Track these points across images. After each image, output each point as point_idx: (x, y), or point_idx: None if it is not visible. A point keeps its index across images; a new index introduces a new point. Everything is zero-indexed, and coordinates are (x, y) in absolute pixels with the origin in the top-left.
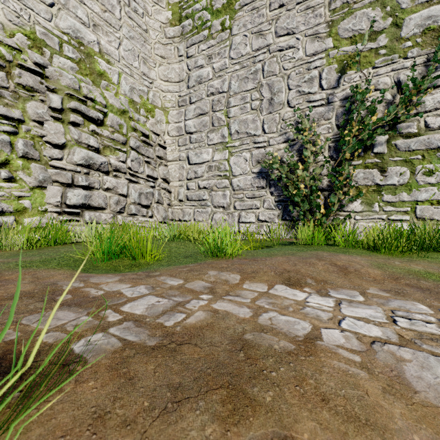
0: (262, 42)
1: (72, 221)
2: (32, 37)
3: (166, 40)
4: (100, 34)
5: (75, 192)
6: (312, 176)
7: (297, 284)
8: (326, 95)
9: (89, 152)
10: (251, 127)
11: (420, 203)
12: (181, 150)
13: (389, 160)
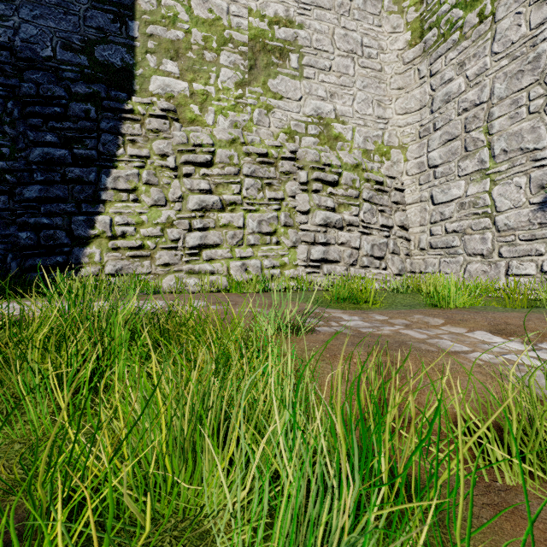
0: None
1: (314, 272)
2: (288, 132)
3: (404, 67)
4: (336, 100)
5: (316, 248)
6: None
7: (506, 334)
8: None
9: (327, 212)
10: (528, 139)
11: None
12: (422, 190)
13: None
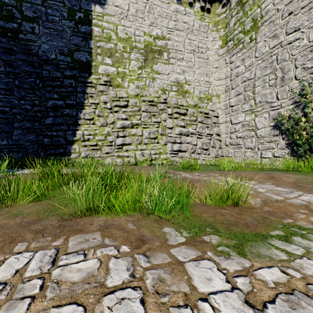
0: (276, 42)
1: (175, 156)
2: (163, 89)
3: (219, 57)
4: (185, 74)
5: (176, 145)
6: (311, 126)
7: (237, 178)
8: None
9: (181, 128)
10: (268, 97)
11: None
12: (226, 117)
13: None
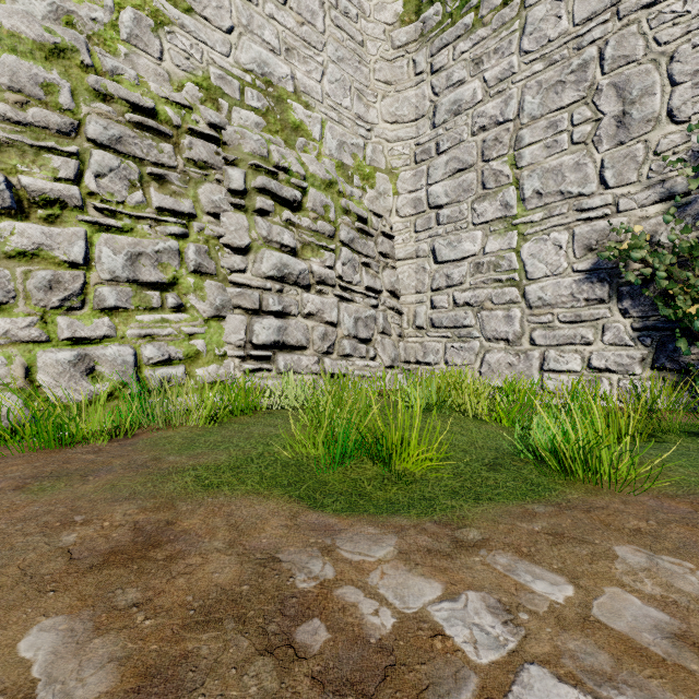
0: (598, 2)
1: (260, 370)
2: (205, 85)
3: (394, 53)
4: (295, 62)
5: (265, 322)
6: None
7: None
8: None
9: (283, 255)
10: (571, 180)
11: None
12: (420, 240)
13: None
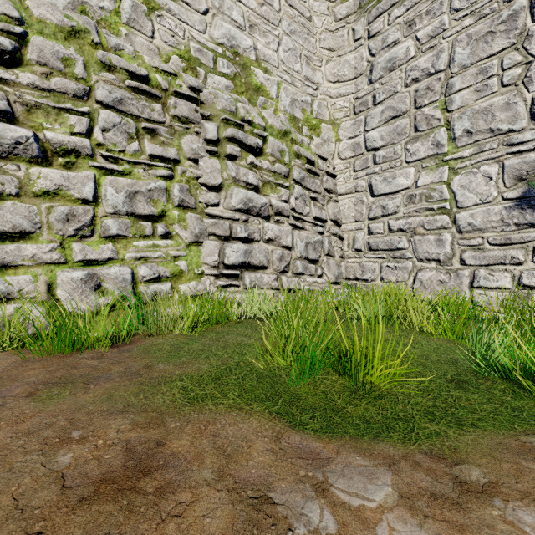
0: None
1: (231, 286)
2: (187, 57)
3: (336, 25)
4: (257, 36)
5: (234, 247)
6: None
7: None
8: None
9: (248, 192)
10: (500, 118)
11: None
12: (358, 177)
13: None
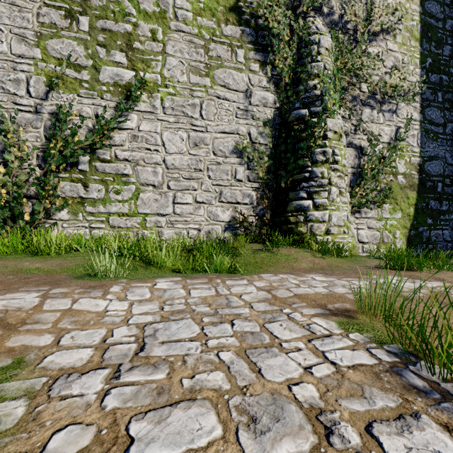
0: None
1: None
2: None
3: None
4: None
5: None
6: (14, 182)
7: None
8: (34, 104)
9: None
10: None
11: (112, 215)
12: None
13: (91, 178)
